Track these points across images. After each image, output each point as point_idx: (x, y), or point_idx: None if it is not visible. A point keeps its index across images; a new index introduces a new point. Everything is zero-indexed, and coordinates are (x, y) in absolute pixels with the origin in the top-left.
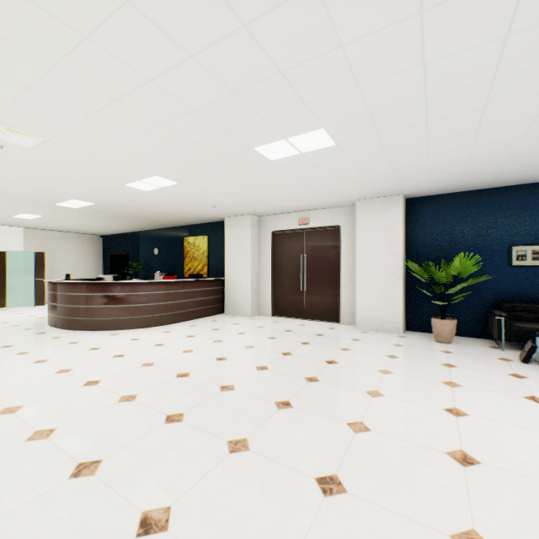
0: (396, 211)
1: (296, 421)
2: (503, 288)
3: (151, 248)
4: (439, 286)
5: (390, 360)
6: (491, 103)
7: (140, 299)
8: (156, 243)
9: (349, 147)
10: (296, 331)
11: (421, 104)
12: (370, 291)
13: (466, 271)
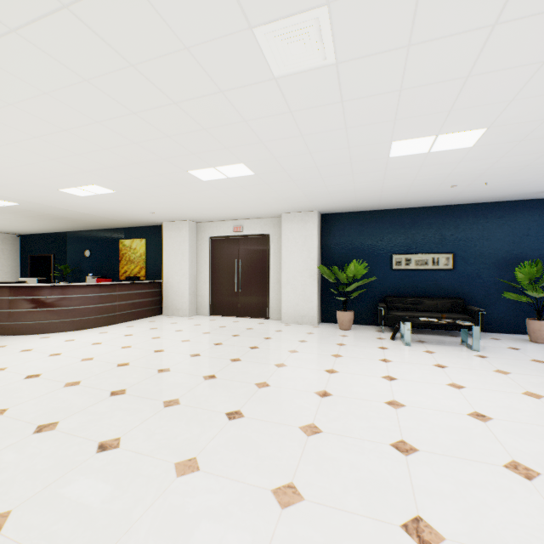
0: (312, 224)
1: (217, 386)
2: (387, 286)
3: (81, 250)
4: (344, 286)
5: (300, 344)
6: (354, 159)
7: (73, 302)
8: (87, 245)
9: (265, 177)
10: (229, 327)
11: (309, 156)
12: (292, 291)
13: (359, 274)
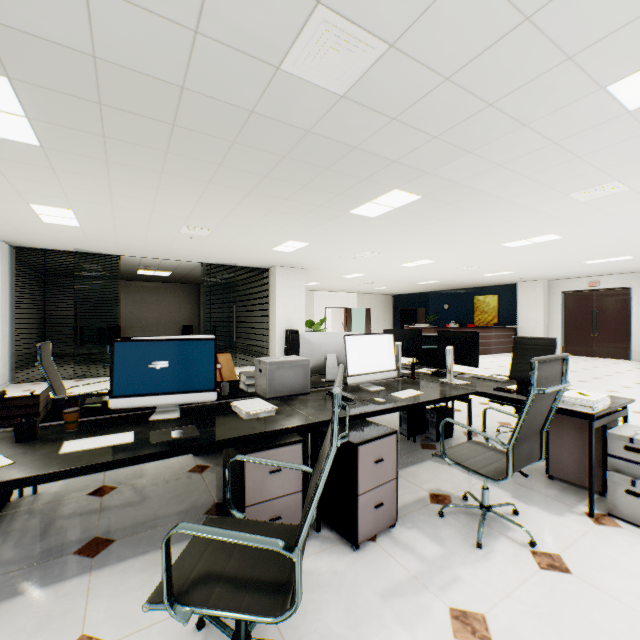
0: None
1: (617, 377)
2: None
3: (440, 304)
4: None
5: None
6: None
7: None
8: (445, 301)
9: None
10: (592, 361)
11: None
12: None
13: None
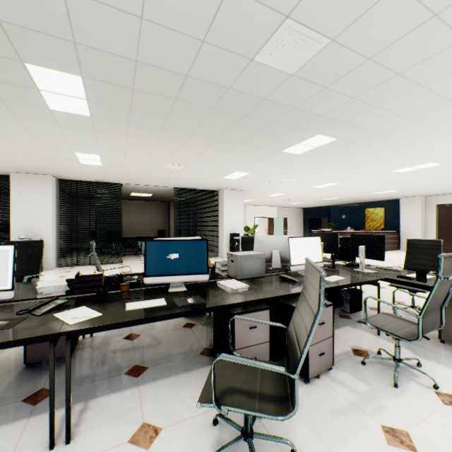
0: None
1: None
2: None
3: (339, 215)
4: None
5: None
6: None
7: None
8: (343, 212)
9: None
10: None
11: None
12: None
13: None
